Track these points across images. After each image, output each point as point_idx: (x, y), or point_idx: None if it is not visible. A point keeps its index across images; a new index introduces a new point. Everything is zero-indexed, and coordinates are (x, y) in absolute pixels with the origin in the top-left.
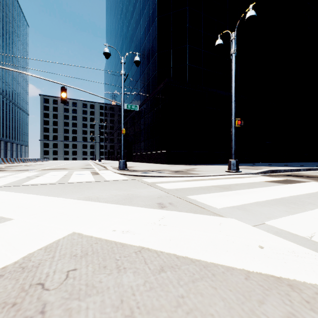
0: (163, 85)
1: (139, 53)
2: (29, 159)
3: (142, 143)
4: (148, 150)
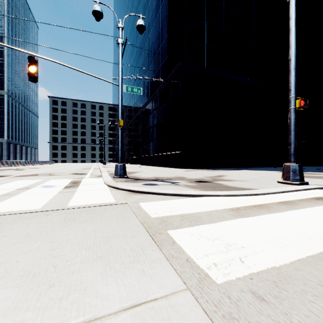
0: (175, 71)
1: (147, 40)
2: (31, 161)
3: (150, 143)
4: (157, 151)
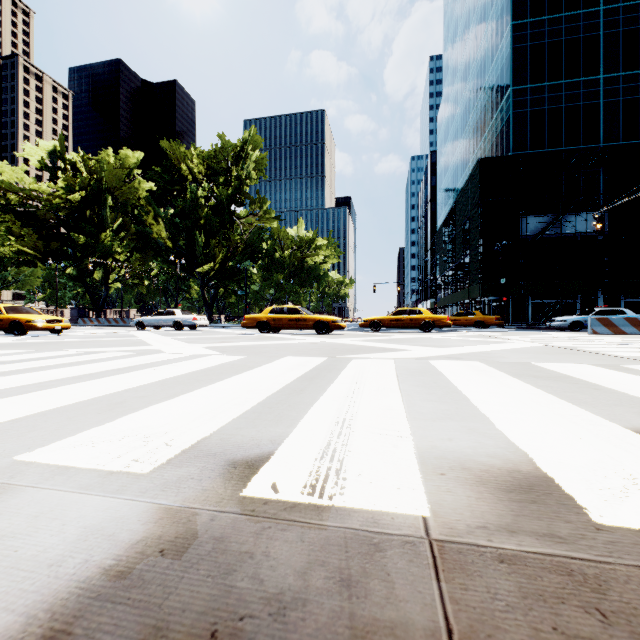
0: None
1: None
2: None
3: None
4: None
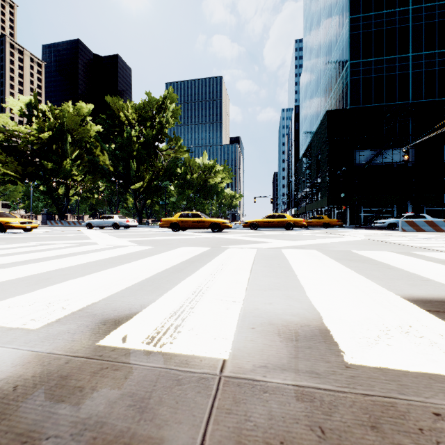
0: None
1: None
2: None
3: None
4: None
